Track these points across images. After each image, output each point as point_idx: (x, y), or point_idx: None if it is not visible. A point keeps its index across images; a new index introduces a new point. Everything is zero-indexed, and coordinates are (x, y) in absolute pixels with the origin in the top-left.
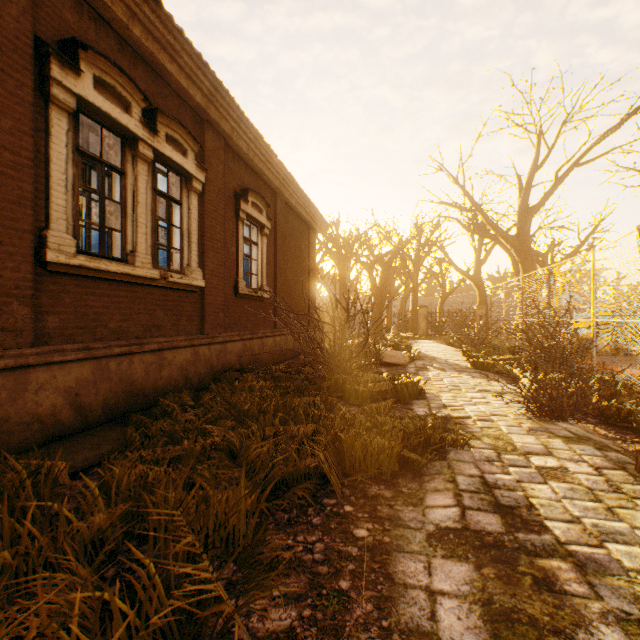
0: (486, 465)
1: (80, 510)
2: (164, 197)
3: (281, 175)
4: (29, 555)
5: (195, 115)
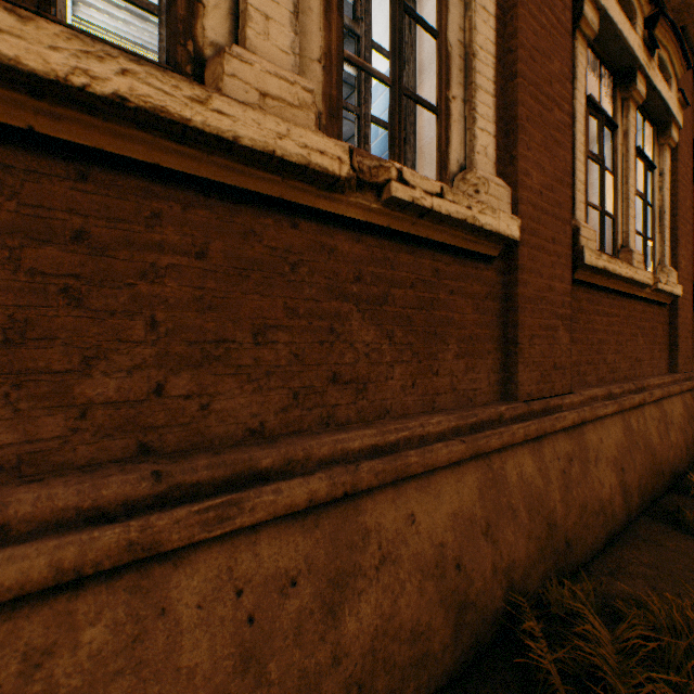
0: None
1: None
2: (640, 160)
3: None
4: None
5: None
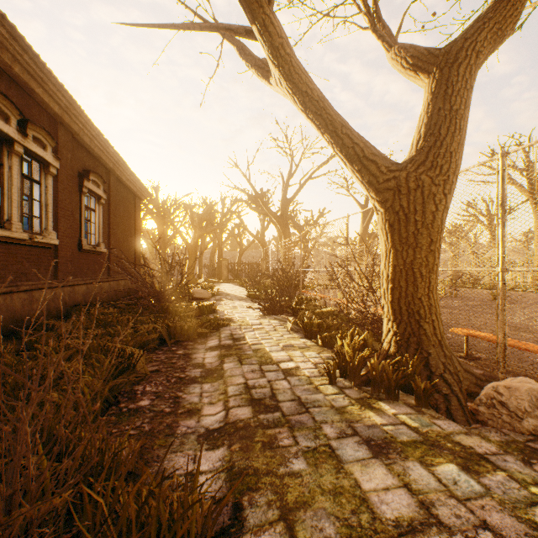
0: (235, 330)
1: None
2: (29, 179)
3: (116, 160)
4: (32, 369)
5: (51, 117)
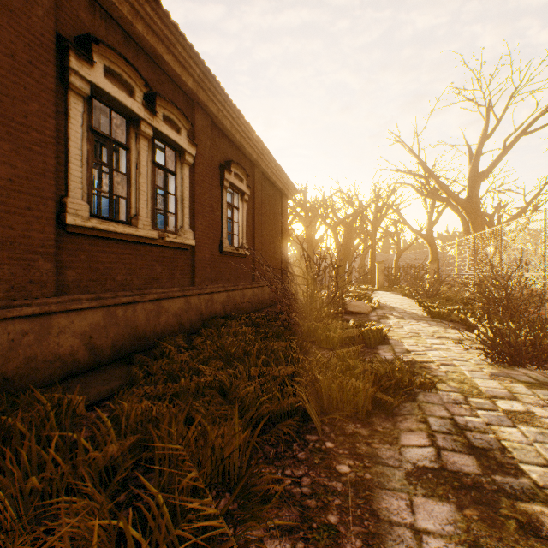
0: (454, 407)
1: (95, 438)
2: (161, 169)
3: (259, 149)
4: (53, 480)
5: (187, 98)
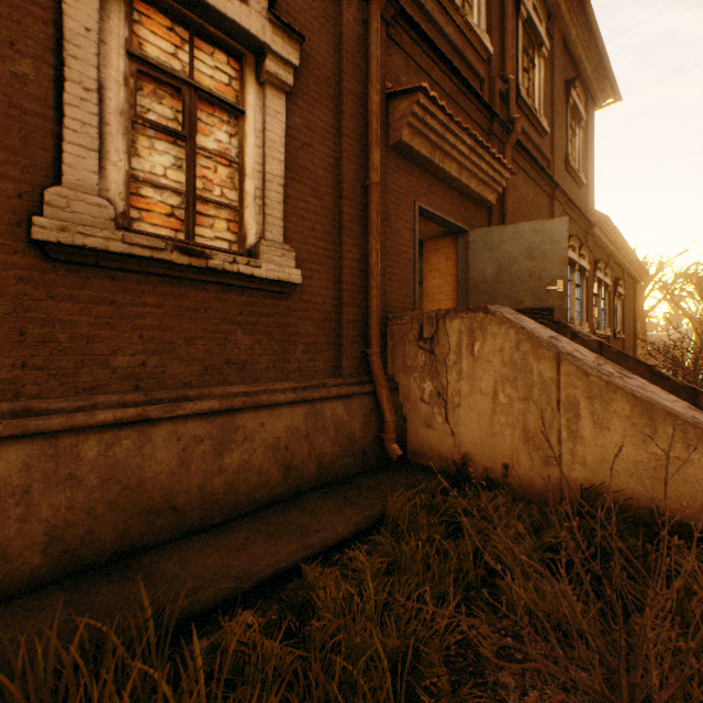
0: None
1: None
2: (601, 299)
3: (631, 261)
4: None
5: (605, 255)
